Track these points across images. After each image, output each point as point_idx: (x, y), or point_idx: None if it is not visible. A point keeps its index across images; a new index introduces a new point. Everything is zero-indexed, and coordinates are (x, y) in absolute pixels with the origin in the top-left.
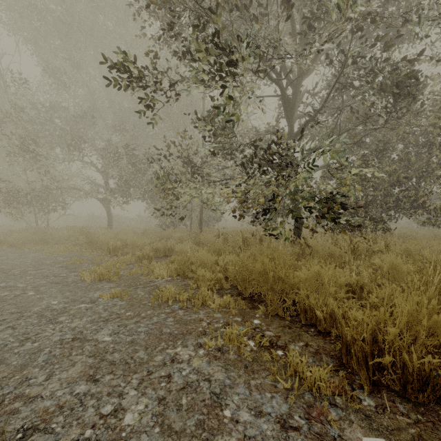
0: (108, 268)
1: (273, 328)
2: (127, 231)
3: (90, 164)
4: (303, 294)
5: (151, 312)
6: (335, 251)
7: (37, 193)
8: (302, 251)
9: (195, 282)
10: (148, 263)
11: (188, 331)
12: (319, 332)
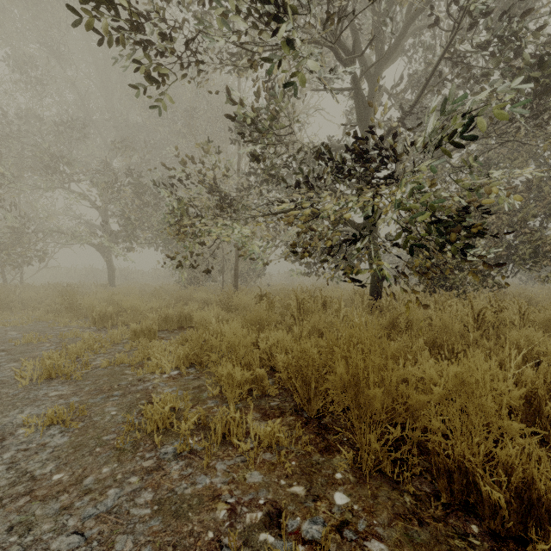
0: (77, 353)
1: (384, 524)
2: (131, 290)
3: (78, 194)
4: (436, 429)
5: (110, 470)
6: (448, 323)
7: (1, 236)
8: (393, 322)
9: (217, 381)
10: (148, 342)
11: (177, 548)
12: (495, 538)
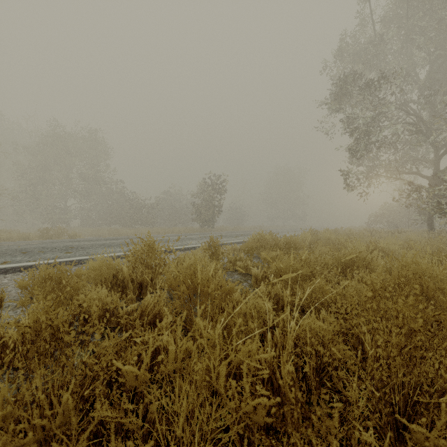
0: None
1: None
2: None
3: None
4: None
5: None
6: None
7: None
8: None
9: None
10: None
11: None
12: None
